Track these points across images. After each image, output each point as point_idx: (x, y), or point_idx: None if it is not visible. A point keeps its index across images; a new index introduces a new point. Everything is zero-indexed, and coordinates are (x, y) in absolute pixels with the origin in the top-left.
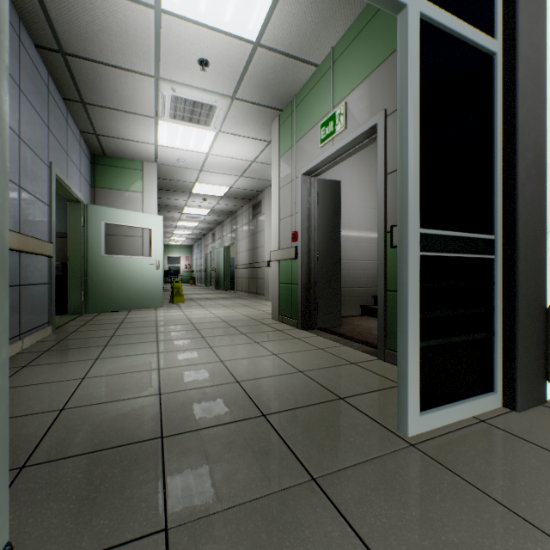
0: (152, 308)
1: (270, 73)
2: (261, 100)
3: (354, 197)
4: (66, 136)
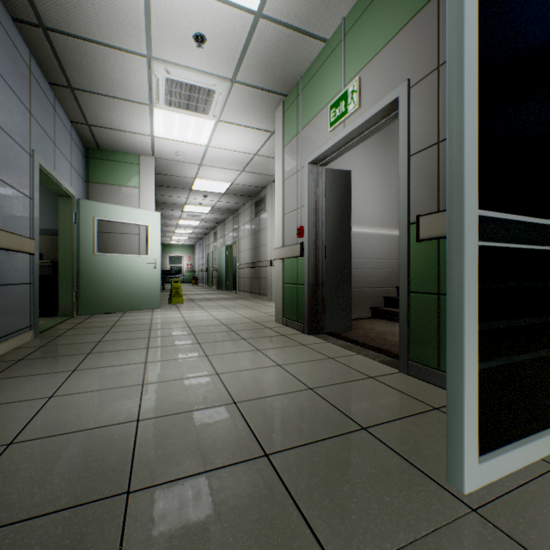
0: (149, 310)
1: (273, 50)
2: (264, 83)
3: (363, 190)
4: (53, 124)
